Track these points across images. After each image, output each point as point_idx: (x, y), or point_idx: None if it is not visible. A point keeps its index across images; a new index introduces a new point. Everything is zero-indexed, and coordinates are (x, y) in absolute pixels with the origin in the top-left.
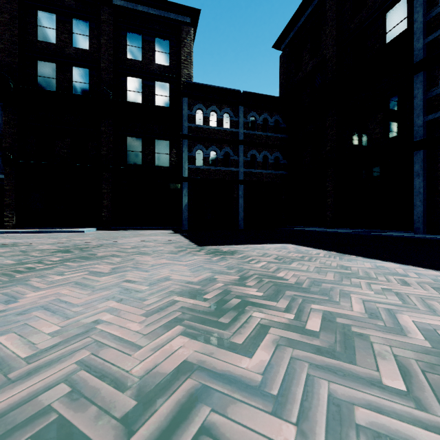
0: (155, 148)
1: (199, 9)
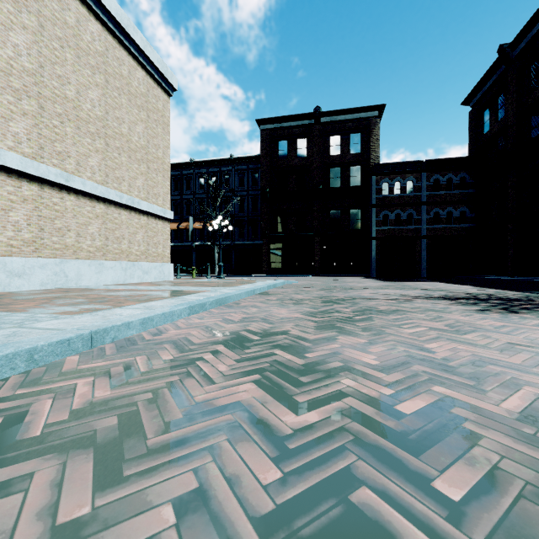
0: (349, 216)
1: (384, 104)
